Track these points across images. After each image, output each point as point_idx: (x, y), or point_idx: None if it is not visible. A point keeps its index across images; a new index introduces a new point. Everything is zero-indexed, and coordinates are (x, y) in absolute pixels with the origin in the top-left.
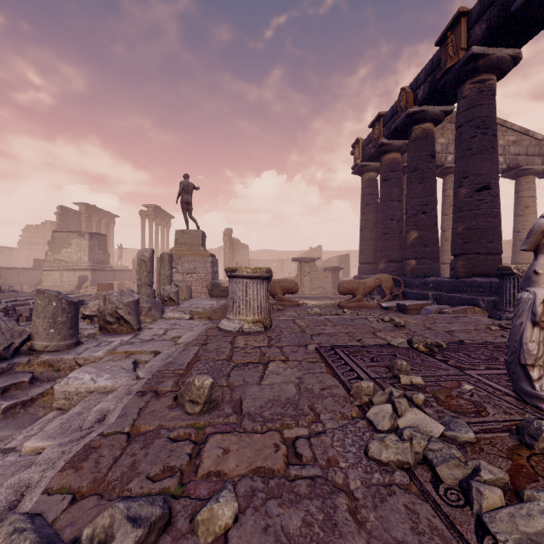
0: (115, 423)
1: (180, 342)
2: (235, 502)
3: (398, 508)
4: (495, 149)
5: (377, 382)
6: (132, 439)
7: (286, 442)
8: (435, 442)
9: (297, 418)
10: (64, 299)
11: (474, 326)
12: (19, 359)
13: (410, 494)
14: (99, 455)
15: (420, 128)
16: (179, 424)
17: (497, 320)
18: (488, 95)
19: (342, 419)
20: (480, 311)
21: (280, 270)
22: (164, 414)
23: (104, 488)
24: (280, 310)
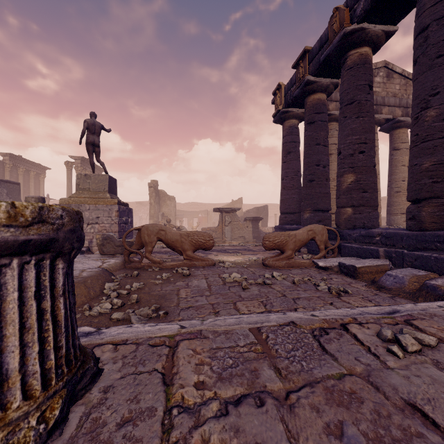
0: None
1: None
2: None
3: None
4: None
5: None
6: None
7: None
8: None
9: None
10: None
11: None
12: None
13: None
14: None
15: (357, 53)
16: None
17: None
18: None
19: None
20: None
21: (206, 220)
22: None
23: None
24: (186, 276)
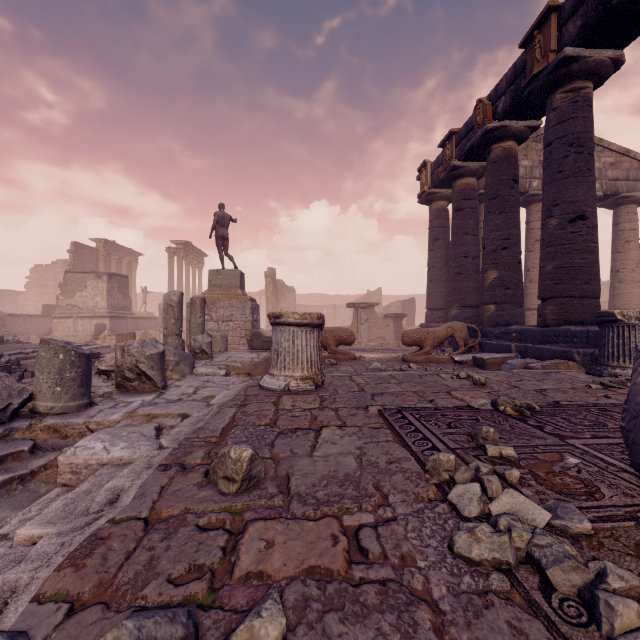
0: (129, 506)
1: (213, 403)
2: (283, 618)
3: (499, 627)
4: (592, 171)
5: (458, 453)
6: (150, 526)
7: (346, 532)
8: (542, 535)
9: (360, 500)
10: (73, 351)
11: (570, 384)
12: (18, 423)
13: (514, 606)
14: (107, 548)
15: (500, 148)
16: (211, 507)
17: (597, 376)
18: (583, 106)
19: (416, 502)
20: (575, 366)
21: (333, 318)
22: (192, 494)
23: (112, 594)
24: (334, 365)
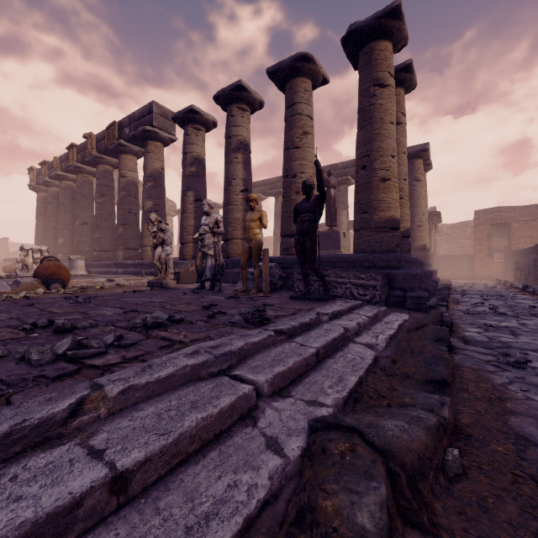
0: None
1: None
2: None
3: None
4: (92, 207)
5: None
6: None
7: None
8: None
9: None
10: None
11: None
12: None
13: None
14: None
15: (65, 183)
16: None
17: None
18: (88, 184)
19: None
20: None
21: None
22: None
23: None
24: None
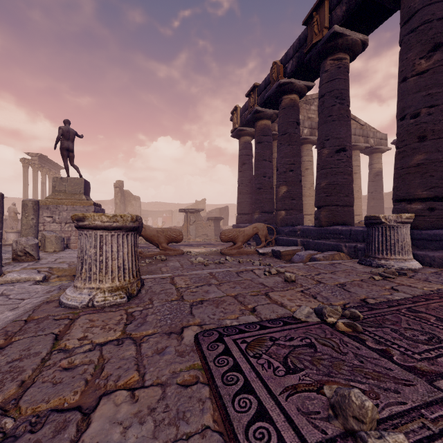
0: None
1: None
2: None
3: None
4: (349, 118)
5: None
6: None
7: None
8: None
9: None
10: None
11: (358, 276)
12: None
13: None
14: None
15: (288, 98)
16: None
17: (368, 266)
18: (344, 71)
19: None
20: (345, 256)
21: (170, 220)
22: None
23: None
24: (163, 260)
